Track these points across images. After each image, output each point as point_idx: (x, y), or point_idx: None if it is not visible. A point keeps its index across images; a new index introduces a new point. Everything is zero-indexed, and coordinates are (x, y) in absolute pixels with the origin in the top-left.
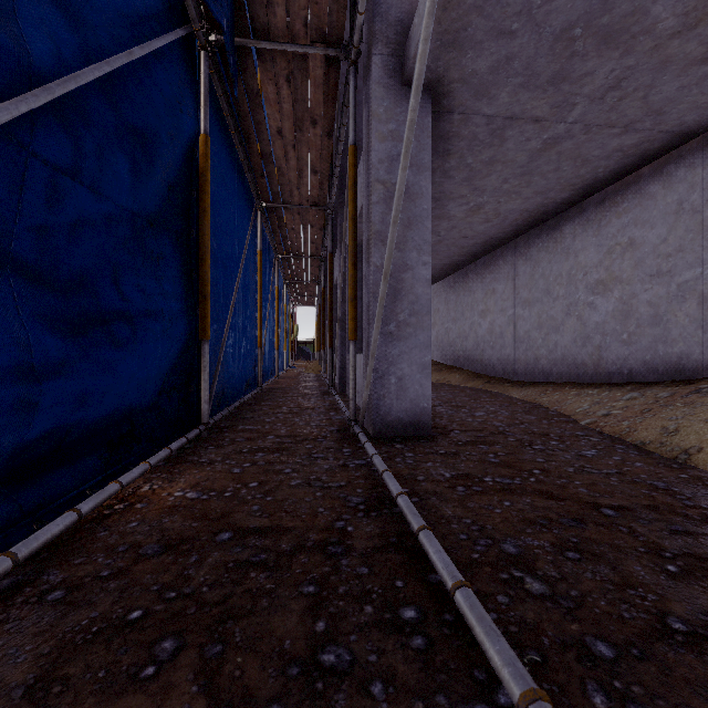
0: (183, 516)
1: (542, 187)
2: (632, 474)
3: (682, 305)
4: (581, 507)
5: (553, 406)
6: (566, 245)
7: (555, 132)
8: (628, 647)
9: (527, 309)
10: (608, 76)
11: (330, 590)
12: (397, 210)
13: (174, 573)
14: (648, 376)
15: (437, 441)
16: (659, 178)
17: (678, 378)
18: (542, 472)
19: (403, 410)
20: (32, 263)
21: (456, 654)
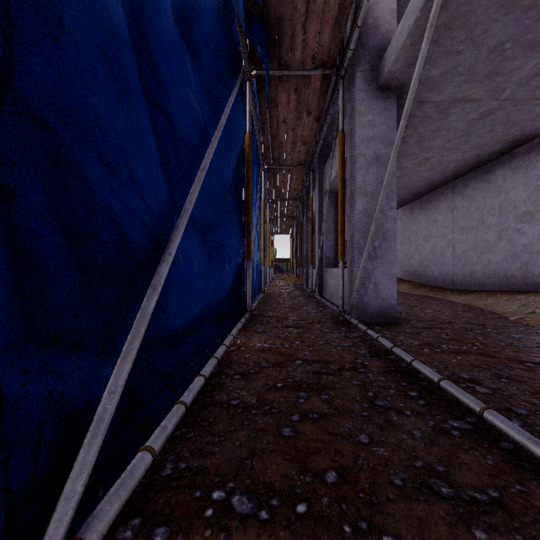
0: (269, 353)
1: (478, 143)
2: None
3: None
4: (510, 361)
5: (487, 307)
6: (498, 184)
7: (490, 106)
8: (536, 412)
9: (464, 234)
10: (533, 69)
11: (368, 384)
12: (387, 182)
13: (285, 373)
14: None
15: (402, 326)
16: None
17: None
18: (482, 344)
19: (377, 305)
20: (198, 221)
21: (443, 407)
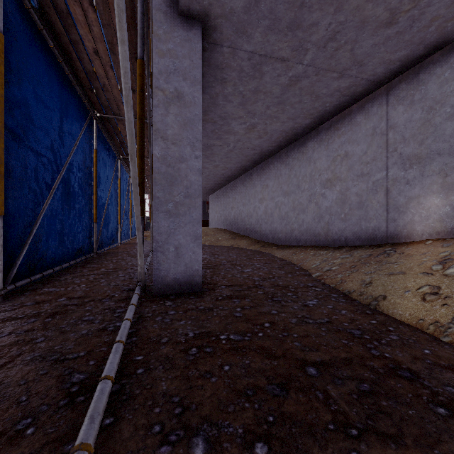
0: None
1: (292, 114)
2: (338, 322)
3: (375, 196)
4: (290, 366)
5: (298, 263)
6: (309, 155)
7: (297, 71)
8: None
9: (286, 197)
10: (328, 29)
11: None
12: (126, 89)
13: None
14: (356, 242)
15: (203, 297)
16: (362, 112)
17: (373, 243)
18: (271, 326)
19: (179, 273)
20: None
21: None
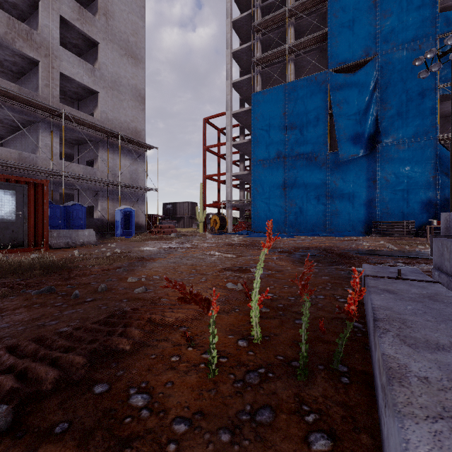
0: None
1: None
2: None
3: None
4: None
5: None
6: None
7: None
8: None
9: None
10: None
11: None
12: None
13: None
14: None
15: None
16: None
17: None
18: None
19: None
20: None
21: None
